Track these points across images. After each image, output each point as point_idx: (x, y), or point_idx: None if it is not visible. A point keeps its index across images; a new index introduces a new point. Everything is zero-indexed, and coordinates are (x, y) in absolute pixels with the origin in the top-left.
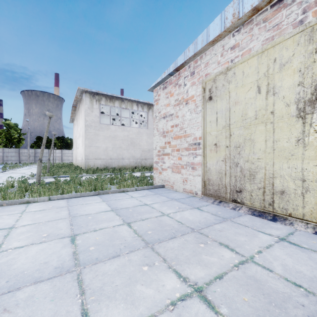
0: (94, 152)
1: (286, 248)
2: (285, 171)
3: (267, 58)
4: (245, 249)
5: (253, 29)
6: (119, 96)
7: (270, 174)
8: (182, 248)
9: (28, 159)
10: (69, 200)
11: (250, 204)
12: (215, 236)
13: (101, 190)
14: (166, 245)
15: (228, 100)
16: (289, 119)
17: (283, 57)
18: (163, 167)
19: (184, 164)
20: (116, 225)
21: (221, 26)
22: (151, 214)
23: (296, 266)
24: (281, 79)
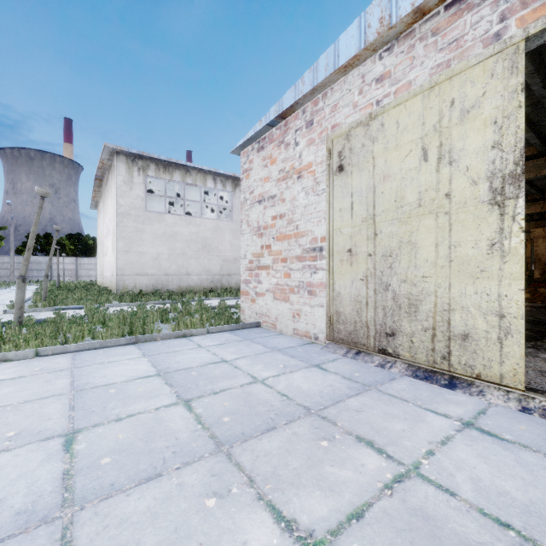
0: (135, 262)
1: (475, 443)
2: (469, 298)
3: (439, 98)
4: (405, 449)
5: (415, 48)
6: (181, 163)
7: (444, 304)
8: (286, 453)
9: (11, 275)
10: (76, 356)
11: (410, 358)
12: (348, 423)
13: (142, 334)
14: (256, 447)
15: (371, 173)
16: (477, 207)
17: (467, 98)
18: (258, 291)
19: (295, 286)
20: (162, 406)
21: (359, 41)
22: (233, 381)
23: (497, 481)
24: (463, 136)
